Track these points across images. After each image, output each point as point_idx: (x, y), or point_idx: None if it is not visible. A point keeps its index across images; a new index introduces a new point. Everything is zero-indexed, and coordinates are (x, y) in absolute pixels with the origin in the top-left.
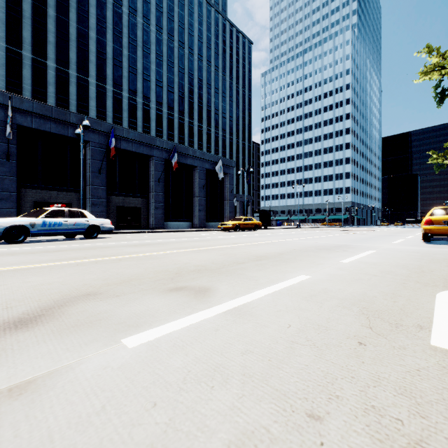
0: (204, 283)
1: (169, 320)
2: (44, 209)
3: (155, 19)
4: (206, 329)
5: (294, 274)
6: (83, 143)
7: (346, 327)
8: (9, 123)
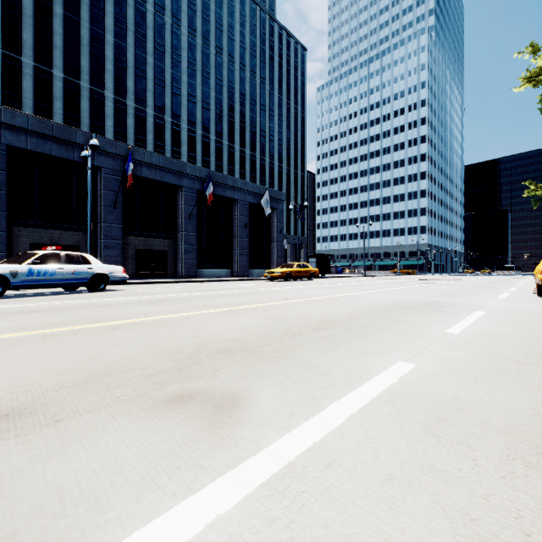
0: (234, 381)
1: (126, 526)
2: (32, 253)
3: (187, 19)
4: None
5: (384, 358)
6: (91, 168)
7: None
8: None
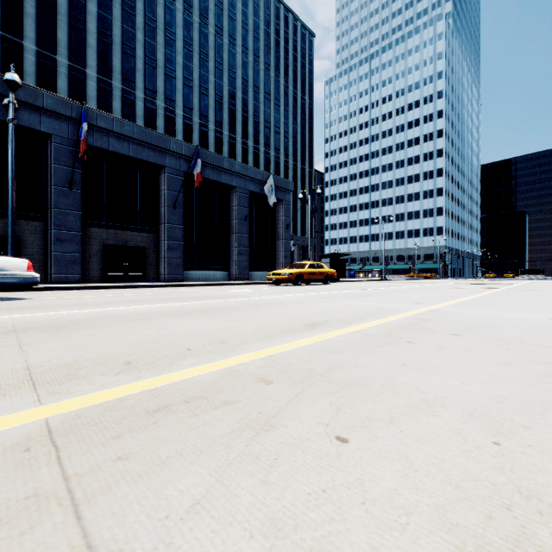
0: None
1: None
2: None
3: None
4: None
5: None
6: (13, 119)
7: None
8: None
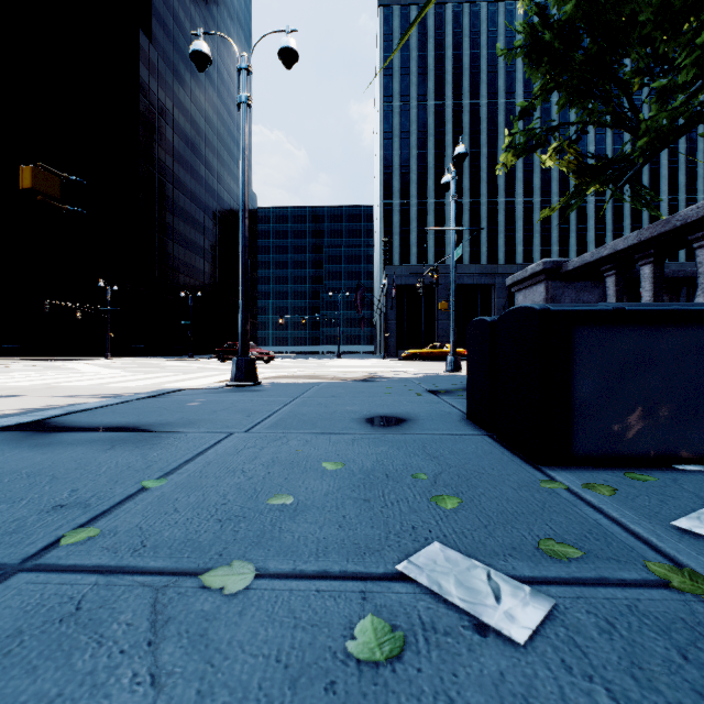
0: None
1: None
2: None
3: None
4: None
5: None
6: None
7: None
8: None
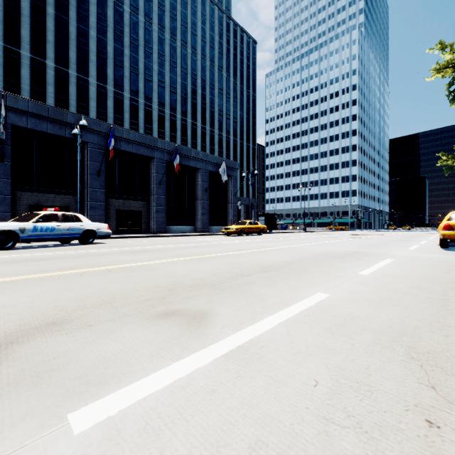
0: (202, 304)
1: (147, 372)
2: (36, 213)
3: (157, 18)
4: (198, 389)
5: (309, 290)
6: (80, 143)
7: (397, 387)
8: (2, 123)
